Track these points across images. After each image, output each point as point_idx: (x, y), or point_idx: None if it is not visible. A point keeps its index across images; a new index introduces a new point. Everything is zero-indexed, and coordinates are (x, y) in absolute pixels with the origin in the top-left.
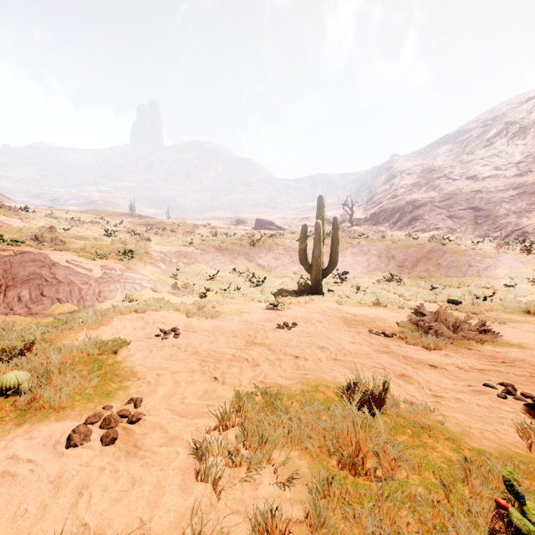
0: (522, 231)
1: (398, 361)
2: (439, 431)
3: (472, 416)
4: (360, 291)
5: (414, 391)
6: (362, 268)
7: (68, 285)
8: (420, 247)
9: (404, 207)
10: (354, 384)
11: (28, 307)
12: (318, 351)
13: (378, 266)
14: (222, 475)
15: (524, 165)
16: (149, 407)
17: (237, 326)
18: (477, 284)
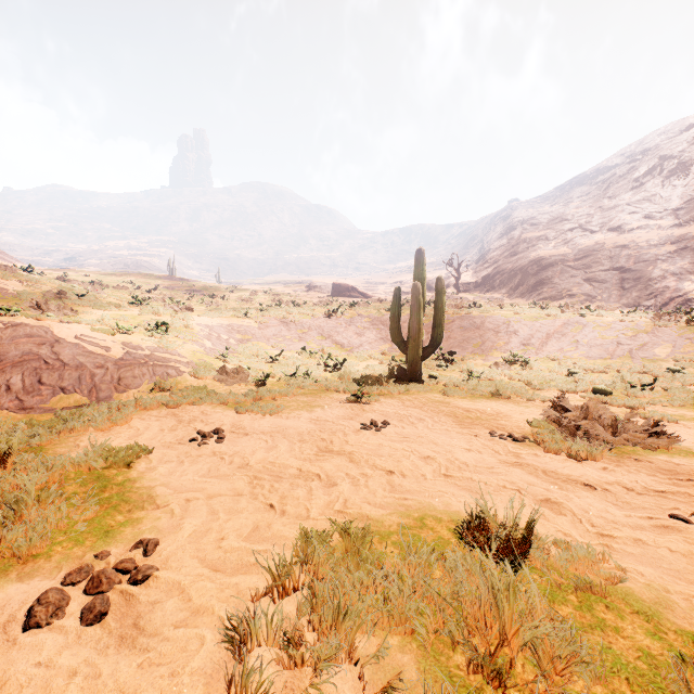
0: (685, 299)
1: (537, 478)
2: (620, 599)
3: (666, 570)
4: (473, 377)
5: (568, 527)
6: (474, 347)
7: (76, 369)
8: (552, 318)
9: (526, 268)
10: (478, 516)
11: (19, 399)
12: (421, 463)
13: (495, 344)
14: (273, 685)
15: (685, 212)
16: (166, 555)
17: (306, 426)
18: (630, 368)
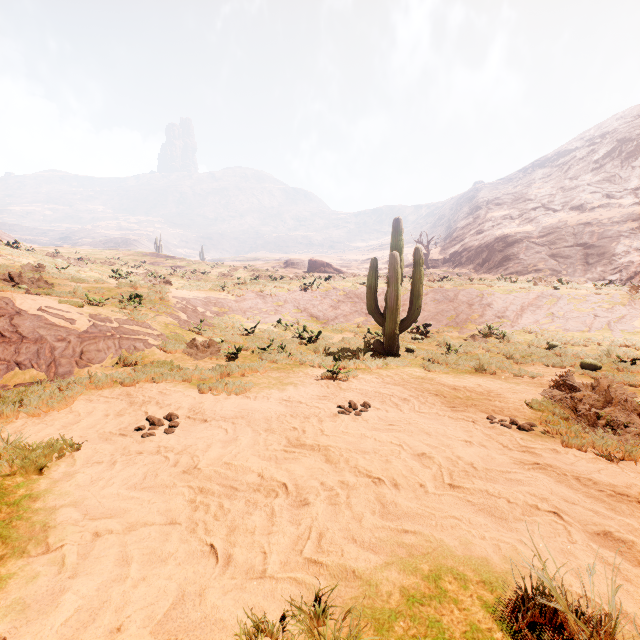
0: None
1: (572, 490)
2: None
3: None
4: (451, 350)
5: None
6: (448, 320)
7: (35, 342)
8: (525, 291)
9: (492, 245)
10: (534, 588)
11: None
12: (416, 464)
13: (469, 316)
14: None
15: None
16: None
17: (275, 409)
18: (612, 341)
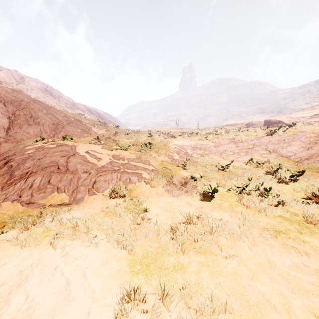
0: None
1: None
2: None
3: None
4: None
5: None
6: None
7: (72, 174)
8: None
9: None
10: None
11: (32, 194)
12: None
13: None
14: None
15: None
16: None
17: None
18: None
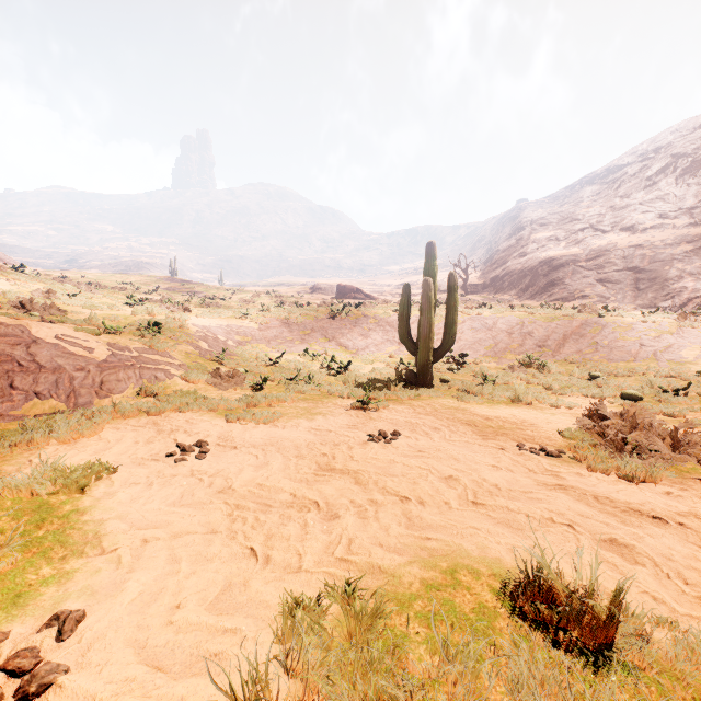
0: None
1: (588, 507)
2: None
3: None
4: (488, 381)
5: (655, 586)
6: (486, 349)
7: (53, 372)
8: (568, 319)
9: (536, 269)
10: (534, 574)
11: None
12: (442, 485)
13: (508, 346)
14: None
15: (700, 211)
16: (90, 638)
17: (305, 437)
18: (657, 371)
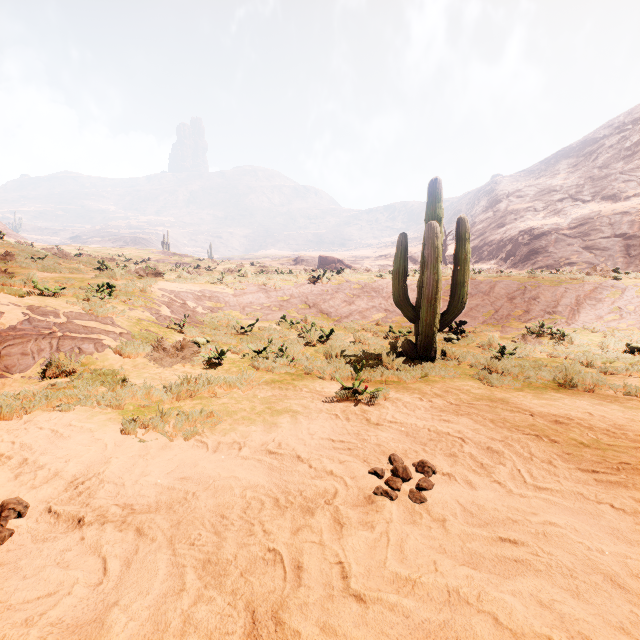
0: None
1: None
2: None
3: None
4: (504, 354)
5: None
6: (485, 316)
7: None
8: (578, 282)
9: (517, 238)
10: None
11: None
12: None
13: (511, 312)
14: None
15: None
16: None
17: (246, 480)
18: None
